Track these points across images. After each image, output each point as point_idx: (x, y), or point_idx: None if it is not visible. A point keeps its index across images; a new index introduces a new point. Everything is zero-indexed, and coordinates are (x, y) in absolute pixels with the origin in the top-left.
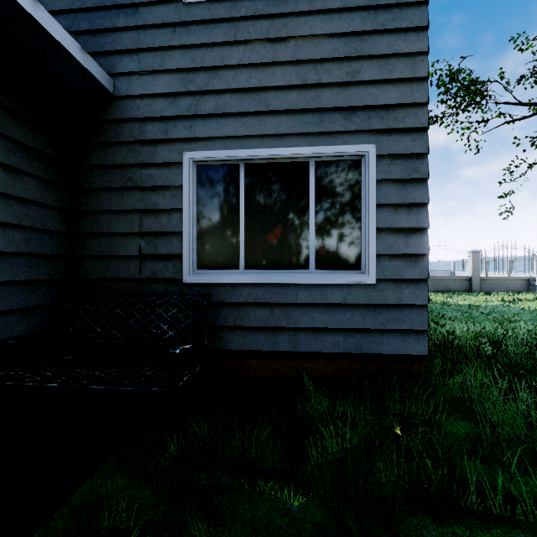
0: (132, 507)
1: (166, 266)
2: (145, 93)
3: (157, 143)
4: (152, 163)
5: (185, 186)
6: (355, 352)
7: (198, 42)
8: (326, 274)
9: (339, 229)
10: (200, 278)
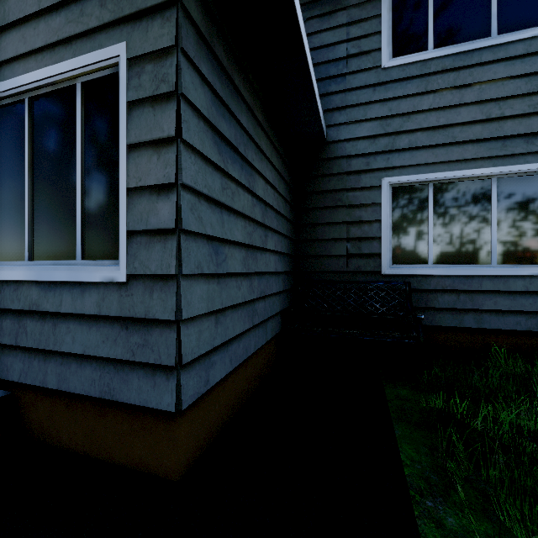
0: (430, 401)
1: (368, 262)
2: (351, 137)
3: (360, 172)
4: (356, 187)
5: (384, 203)
6: (537, 331)
7: (394, 96)
8: (509, 268)
9: (519, 231)
10: (396, 271)
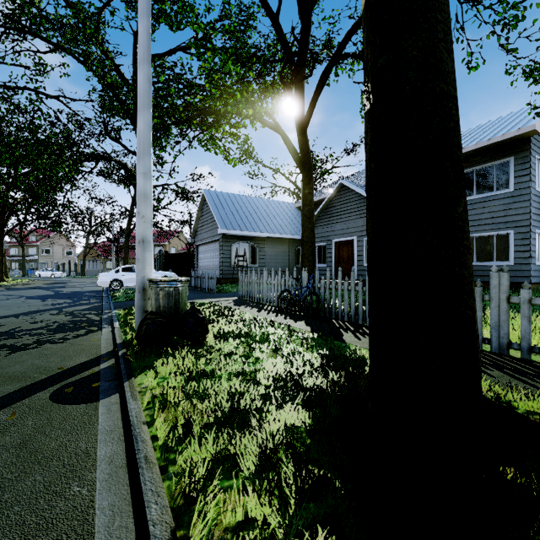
0: None
1: None
2: None
3: None
4: None
5: None
6: None
7: None
8: (498, 263)
9: (503, 251)
10: None
